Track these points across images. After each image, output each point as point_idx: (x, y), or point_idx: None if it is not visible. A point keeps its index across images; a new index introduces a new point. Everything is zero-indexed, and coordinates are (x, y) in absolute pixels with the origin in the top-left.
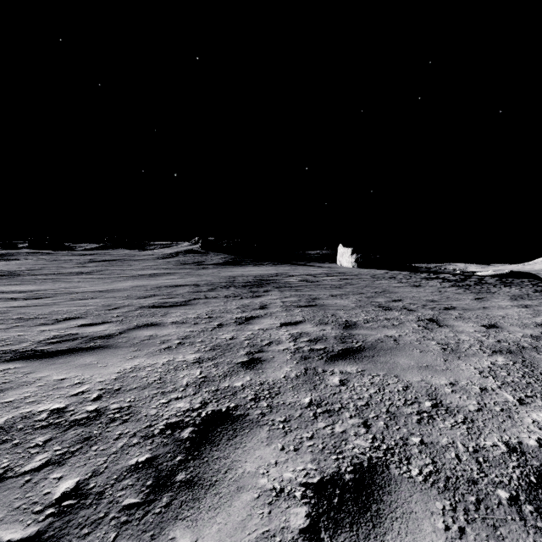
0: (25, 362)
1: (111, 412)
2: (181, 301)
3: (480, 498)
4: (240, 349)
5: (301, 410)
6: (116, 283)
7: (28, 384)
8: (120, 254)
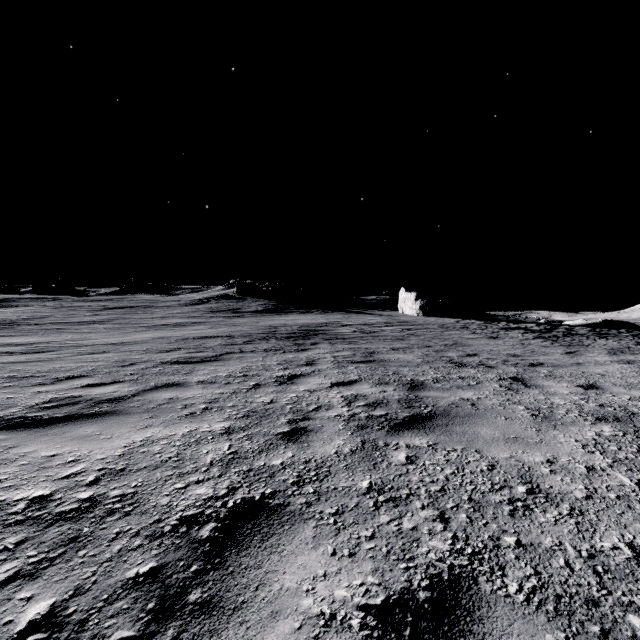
0: (10, 432)
1: (109, 502)
2: (211, 355)
3: (606, 628)
4: (281, 416)
5: (357, 498)
6: (134, 334)
7: (7, 463)
8: (141, 300)
